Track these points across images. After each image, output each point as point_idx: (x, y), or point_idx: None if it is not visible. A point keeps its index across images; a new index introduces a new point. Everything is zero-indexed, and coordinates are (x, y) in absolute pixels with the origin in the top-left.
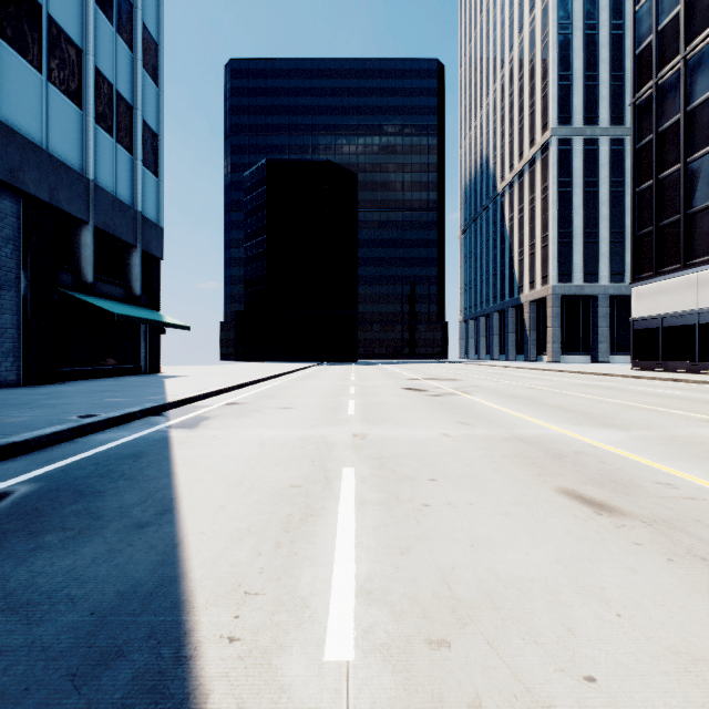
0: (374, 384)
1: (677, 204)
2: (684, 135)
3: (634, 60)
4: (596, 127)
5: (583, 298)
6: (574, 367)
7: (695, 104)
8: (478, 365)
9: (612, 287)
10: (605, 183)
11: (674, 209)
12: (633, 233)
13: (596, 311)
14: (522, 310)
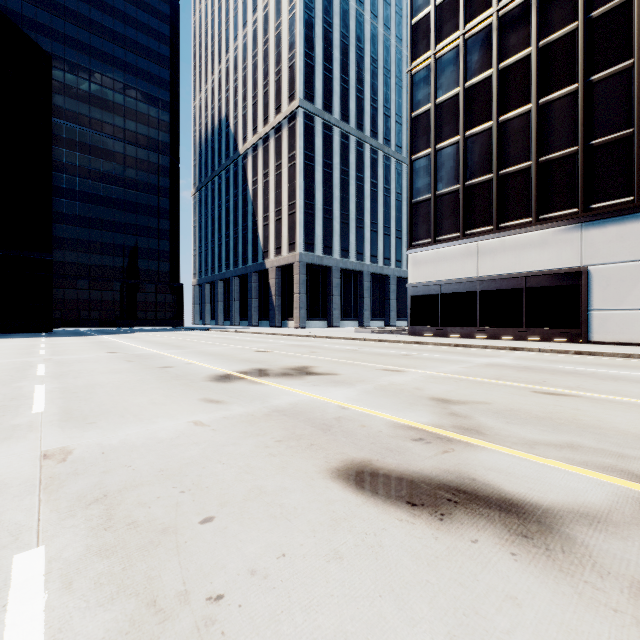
0: (166, 456)
1: (456, 175)
2: (464, 109)
3: (411, 28)
4: (332, 116)
5: (321, 268)
6: (343, 333)
7: (474, 81)
8: (234, 332)
9: (342, 261)
10: (337, 168)
11: (452, 180)
12: (410, 199)
13: (331, 281)
14: (266, 276)
